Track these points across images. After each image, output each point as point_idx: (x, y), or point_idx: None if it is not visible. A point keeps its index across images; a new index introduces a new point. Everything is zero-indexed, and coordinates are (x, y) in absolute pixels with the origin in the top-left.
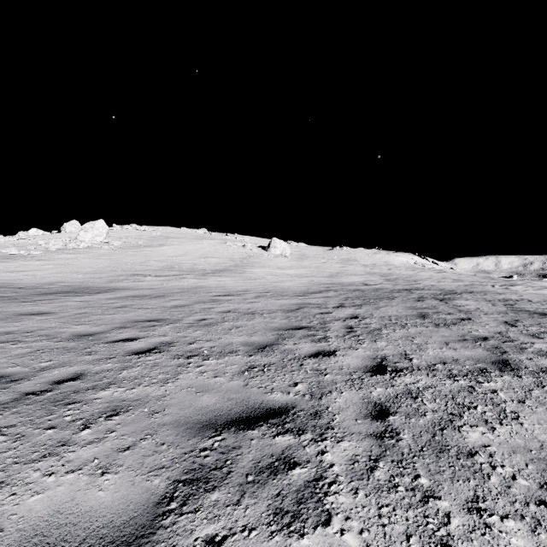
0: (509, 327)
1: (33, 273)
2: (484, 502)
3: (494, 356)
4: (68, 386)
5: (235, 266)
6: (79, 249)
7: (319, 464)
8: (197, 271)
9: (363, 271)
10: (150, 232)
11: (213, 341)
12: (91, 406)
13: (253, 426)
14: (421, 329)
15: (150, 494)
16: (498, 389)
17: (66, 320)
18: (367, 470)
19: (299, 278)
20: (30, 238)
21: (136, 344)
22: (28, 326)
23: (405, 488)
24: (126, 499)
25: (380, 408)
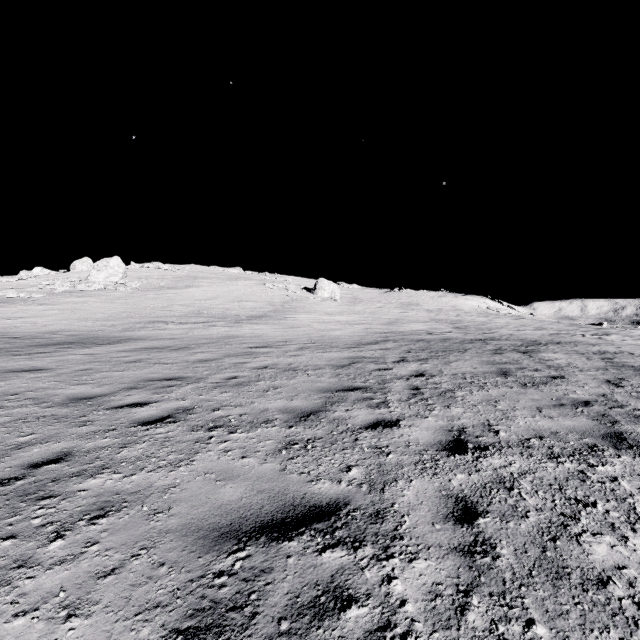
0: (614, 388)
1: (33, 319)
2: None
3: (603, 428)
4: (47, 471)
5: (275, 311)
6: (90, 291)
7: (384, 600)
8: (230, 317)
9: (427, 317)
10: (175, 271)
11: (243, 406)
12: (71, 502)
13: (290, 535)
14: (505, 390)
15: None
16: (618, 475)
17: (63, 378)
18: (456, 611)
19: (351, 325)
20: (32, 279)
21: (145, 410)
22: (14, 387)
23: None
24: None
25: (465, 506)
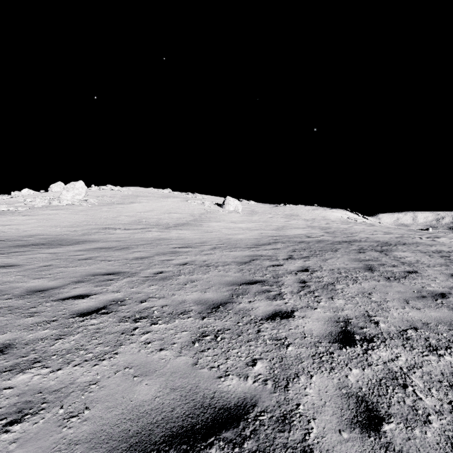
0: None
1: (17, 226)
2: None
3: None
4: None
5: (194, 220)
6: (61, 206)
7: None
8: (161, 225)
9: (305, 225)
10: (123, 191)
11: (165, 298)
12: None
13: (199, 448)
14: (374, 283)
15: None
16: None
17: (28, 273)
18: None
19: (250, 231)
20: (20, 197)
21: (86, 301)
22: None
23: None
24: None
25: (366, 407)
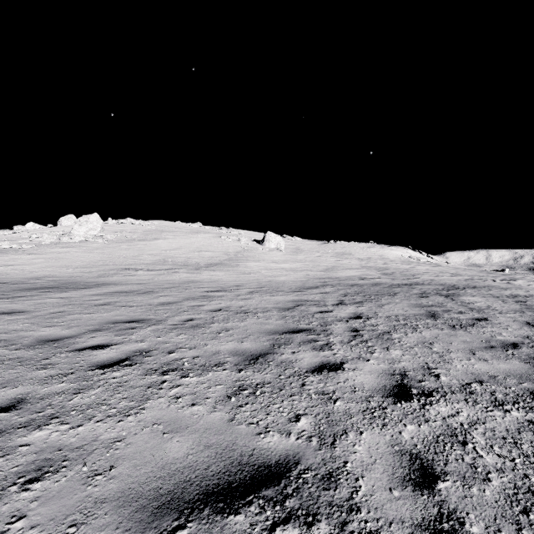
0: None
1: (22, 267)
2: None
3: None
4: None
5: (229, 260)
6: (73, 242)
7: None
8: (191, 265)
9: (359, 265)
10: (145, 225)
11: (197, 349)
12: (9, 460)
13: (237, 506)
14: (436, 332)
15: None
16: None
17: (37, 320)
18: None
19: (294, 272)
20: (24, 232)
21: (106, 352)
22: None
23: None
24: None
25: (421, 465)
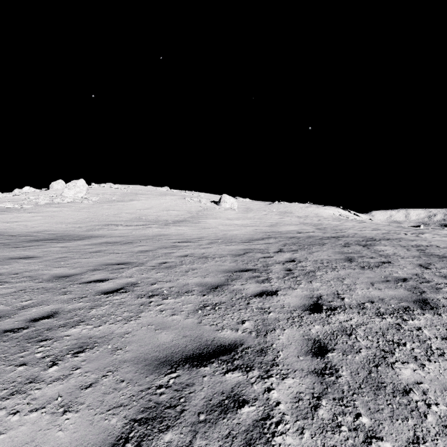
0: (424, 270)
1: (25, 223)
2: (424, 444)
3: (414, 296)
4: (43, 324)
5: (192, 217)
6: (64, 203)
7: (266, 402)
8: (161, 221)
9: (298, 221)
10: (122, 189)
11: (172, 282)
12: (60, 343)
13: (205, 363)
14: (349, 271)
15: (107, 434)
16: (422, 326)
17: (48, 263)
18: (311, 408)
19: (245, 227)
20: (23, 195)
21: (106, 284)
22: (15, 269)
23: (348, 428)
24: (84, 440)
25: (319, 345)
